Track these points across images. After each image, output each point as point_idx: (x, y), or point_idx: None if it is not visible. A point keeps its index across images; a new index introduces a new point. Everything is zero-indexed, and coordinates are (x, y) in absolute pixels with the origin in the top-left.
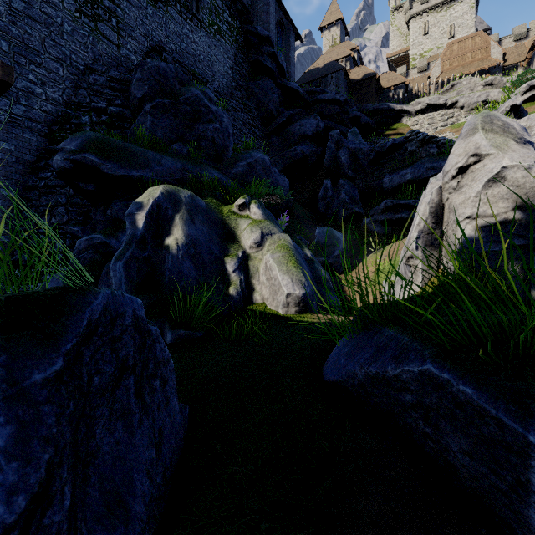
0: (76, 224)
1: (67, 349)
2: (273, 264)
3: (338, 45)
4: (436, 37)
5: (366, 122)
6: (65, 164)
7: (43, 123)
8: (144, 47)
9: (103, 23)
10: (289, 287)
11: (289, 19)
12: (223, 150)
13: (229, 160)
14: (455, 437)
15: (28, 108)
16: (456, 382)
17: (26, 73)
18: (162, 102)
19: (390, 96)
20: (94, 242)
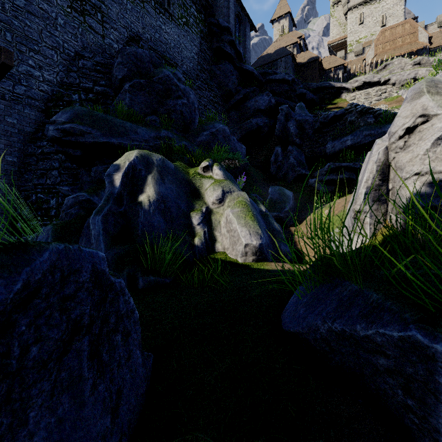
0: (67, 184)
1: None
2: (233, 218)
3: (286, 34)
4: (370, 25)
5: (311, 98)
6: (57, 133)
7: (40, 100)
8: (124, 37)
9: (90, 17)
10: (247, 239)
11: (245, 13)
12: (190, 122)
13: (195, 130)
14: None
15: (28, 88)
16: None
17: (26, 59)
18: (139, 81)
19: (331, 76)
20: (79, 199)
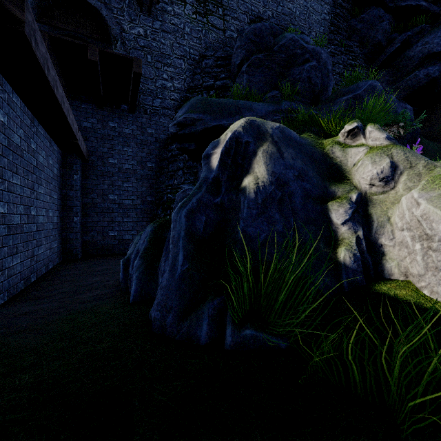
0: (187, 182)
1: None
2: (432, 210)
3: None
4: None
5: None
6: (174, 129)
7: (171, 109)
8: (244, 23)
9: (212, 16)
10: None
11: None
12: (321, 91)
13: (328, 98)
14: None
15: (162, 100)
16: None
17: (161, 74)
18: (257, 57)
19: None
20: (186, 193)
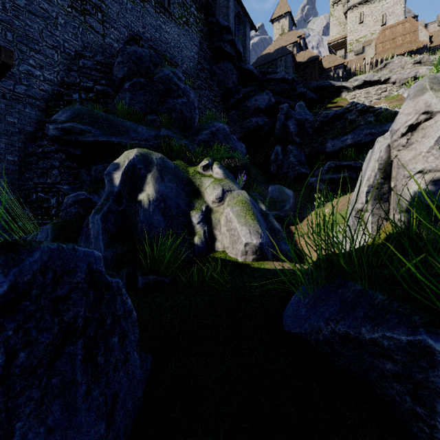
0: (67, 183)
1: None
2: (233, 217)
3: (286, 34)
4: (370, 24)
5: (311, 97)
6: (57, 132)
7: (41, 100)
8: (124, 36)
9: (90, 17)
10: (247, 238)
11: (245, 12)
12: (190, 121)
13: (195, 129)
14: None
15: (28, 87)
16: None
17: (27, 58)
18: (139, 81)
19: (331, 75)
20: (79, 198)
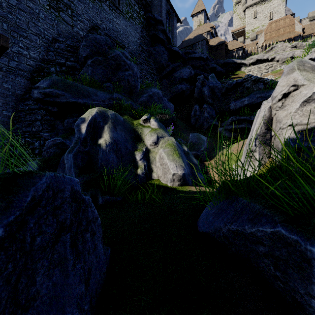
0: (46, 131)
1: (9, 221)
2: (164, 155)
3: (202, 25)
4: (261, 19)
5: (219, 70)
6: (40, 95)
7: (27, 72)
8: (87, 26)
9: (63, 13)
10: (174, 170)
11: (173, 10)
12: (134, 87)
13: (137, 93)
14: (301, 283)
15: (18, 63)
16: (303, 243)
17: (17, 42)
18: (98, 58)
19: (234, 55)
20: (56, 142)
